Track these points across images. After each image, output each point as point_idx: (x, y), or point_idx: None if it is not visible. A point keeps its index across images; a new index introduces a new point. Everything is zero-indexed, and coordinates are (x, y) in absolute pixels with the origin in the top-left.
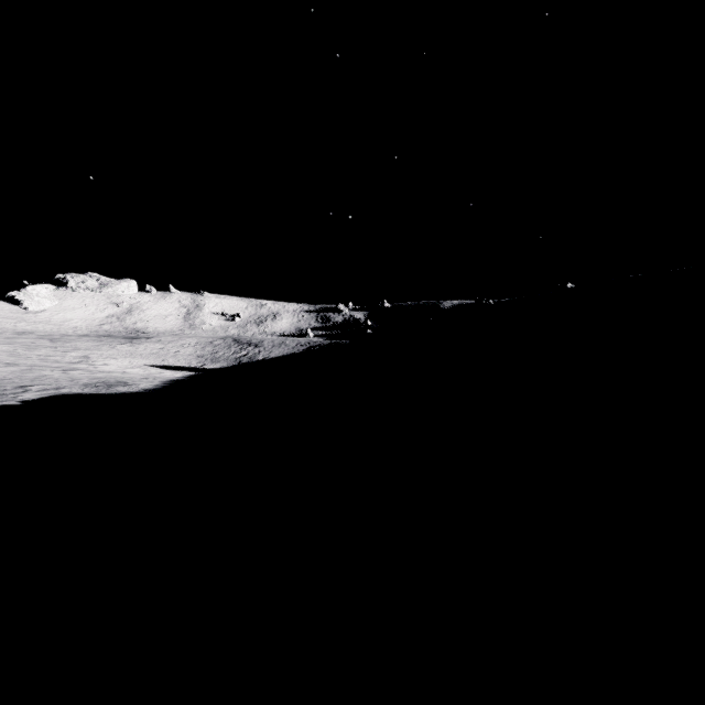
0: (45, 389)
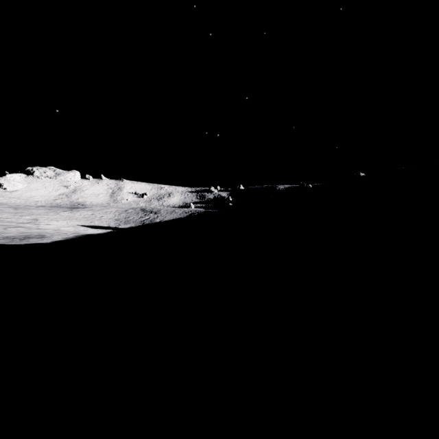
0: None
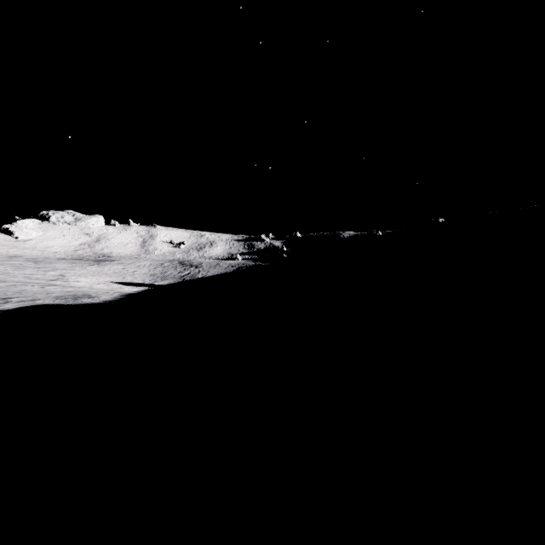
0: (23, 300)
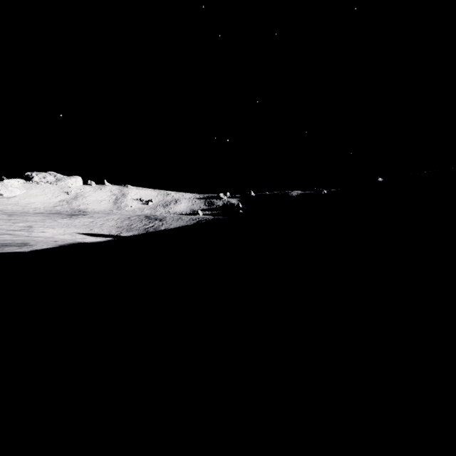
0: None
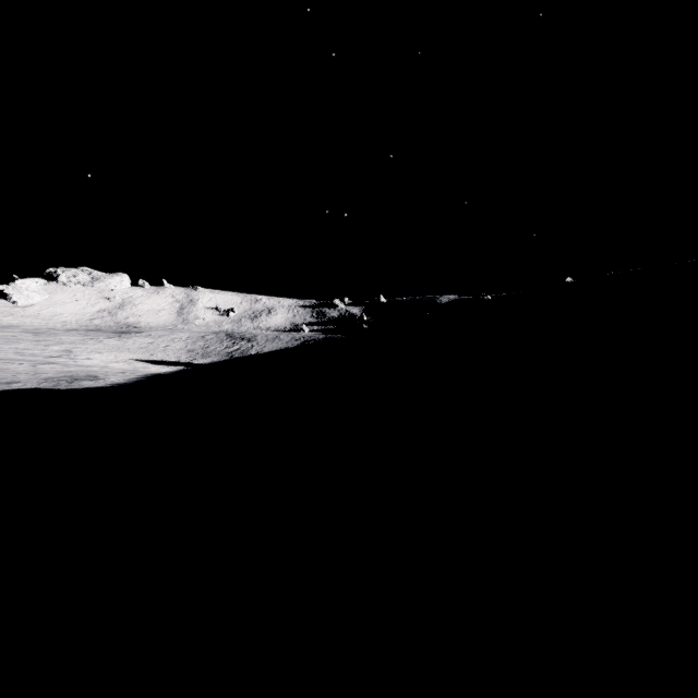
0: None
